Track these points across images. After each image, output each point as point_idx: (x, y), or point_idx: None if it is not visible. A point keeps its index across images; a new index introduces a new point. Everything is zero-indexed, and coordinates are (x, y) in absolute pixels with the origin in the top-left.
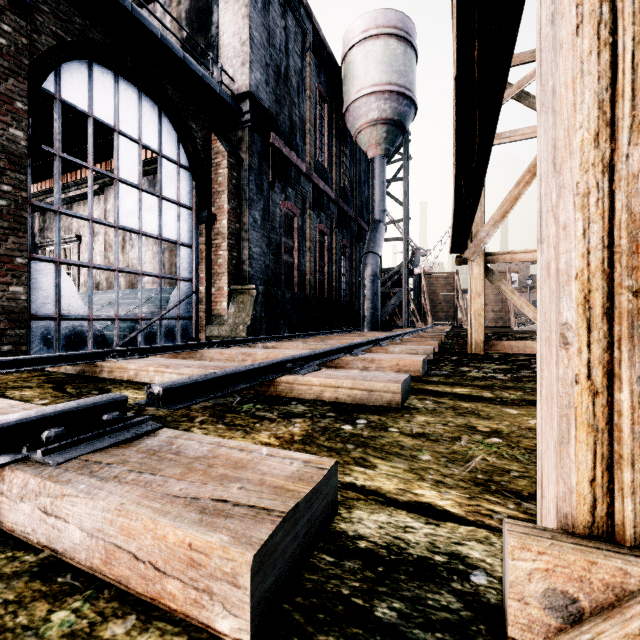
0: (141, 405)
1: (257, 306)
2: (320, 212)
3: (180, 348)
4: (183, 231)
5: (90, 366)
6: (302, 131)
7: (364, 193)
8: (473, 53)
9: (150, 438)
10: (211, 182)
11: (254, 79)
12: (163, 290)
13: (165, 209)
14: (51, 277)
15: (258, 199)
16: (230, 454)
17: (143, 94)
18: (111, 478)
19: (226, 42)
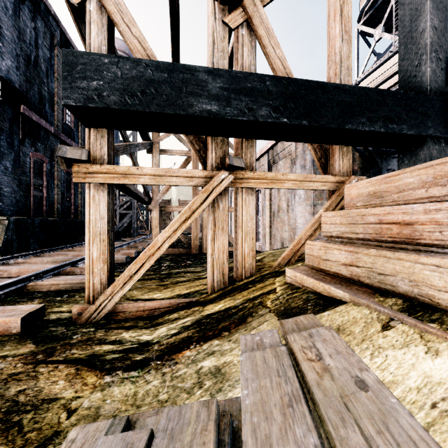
0: None
1: (9, 232)
2: None
3: None
4: None
5: None
6: (51, 102)
7: None
8: None
9: None
10: None
11: (5, 65)
12: None
13: None
14: None
15: (9, 152)
16: (10, 308)
17: None
18: None
19: None
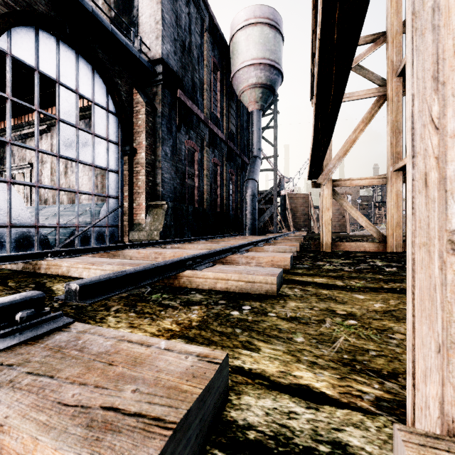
0: (61, 299)
1: (167, 217)
2: (214, 149)
3: (106, 249)
4: (111, 160)
5: (31, 264)
6: (201, 90)
7: (246, 137)
8: (334, 16)
9: (60, 333)
10: (133, 124)
11: (165, 49)
12: (96, 205)
13: (97, 143)
14: (3, 194)
15: (168, 138)
16: (131, 349)
17: (79, 55)
18: (5, 383)
19: (144, 21)
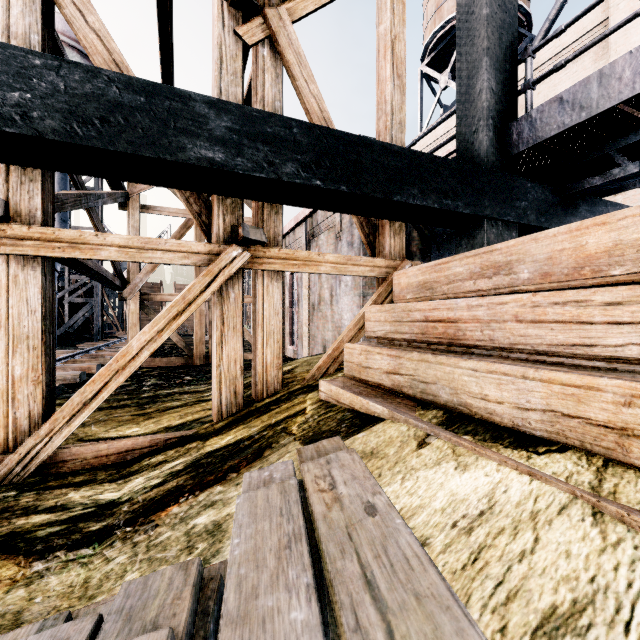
0: None
1: None
2: None
3: None
4: None
5: None
6: None
7: None
8: None
9: None
10: None
11: None
12: None
13: None
14: None
15: None
16: None
17: None
18: None
19: None
